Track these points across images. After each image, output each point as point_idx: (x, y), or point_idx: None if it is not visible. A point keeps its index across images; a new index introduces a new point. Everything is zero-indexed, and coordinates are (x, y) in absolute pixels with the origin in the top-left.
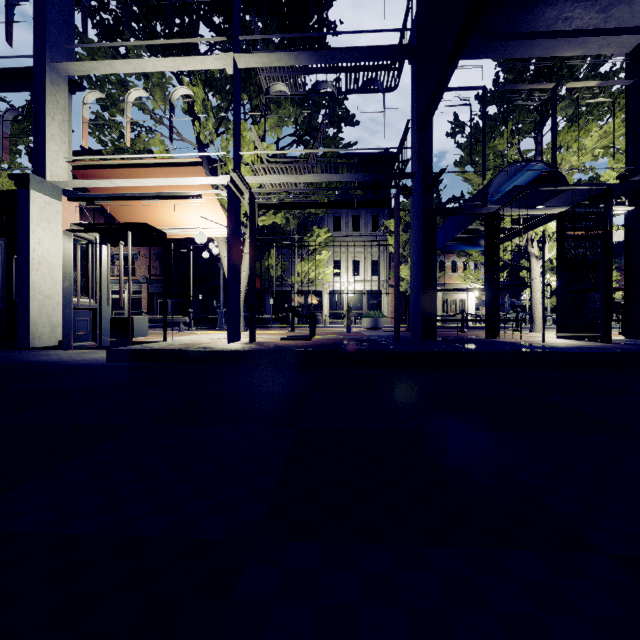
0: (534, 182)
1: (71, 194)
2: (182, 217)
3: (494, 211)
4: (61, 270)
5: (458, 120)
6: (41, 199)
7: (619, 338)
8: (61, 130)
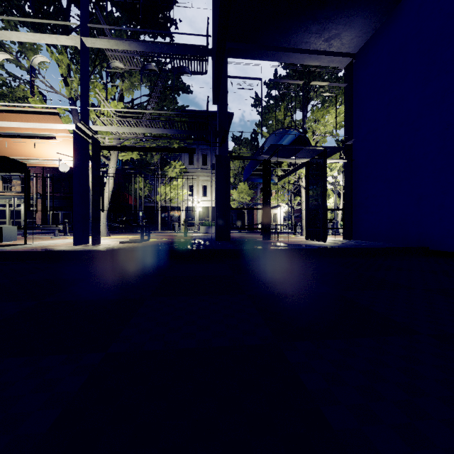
0: (295, 141)
1: None
2: (48, 151)
3: (267, 159)
4: None
5: (258, 96)
6: None
7: (340, 239)
8: None
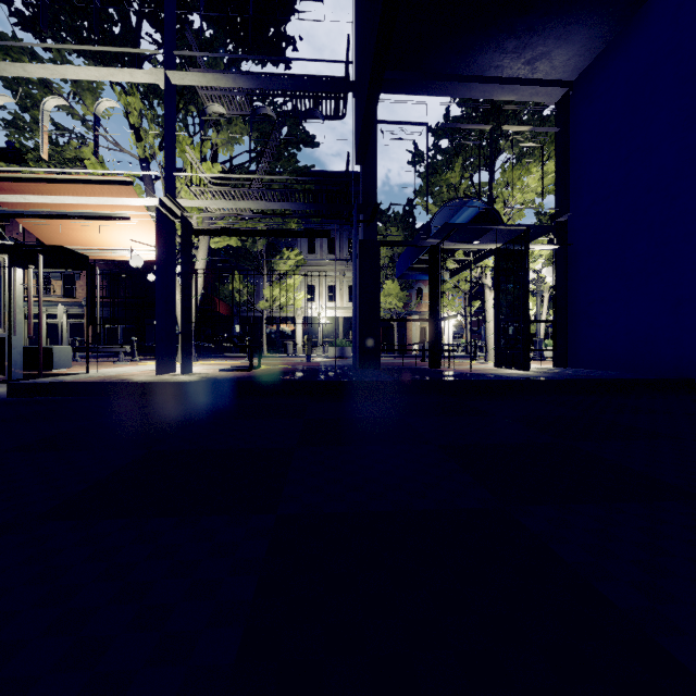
0: (478, 217)
1: None
2: (115, 237)
3: (436, 244)
4: None
5: (418, 149)
6: None
7: (549, 366)
8: None
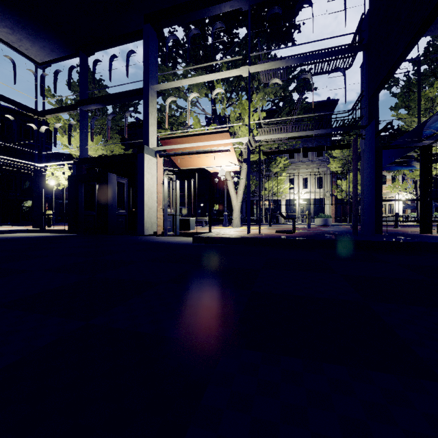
0: None
1: (162, 154)
2: (211, 161)
3: (428, 144)
4: (154, 194)
5: (393, 77)
6: (147, 157)
7: None
8: (154, 120)
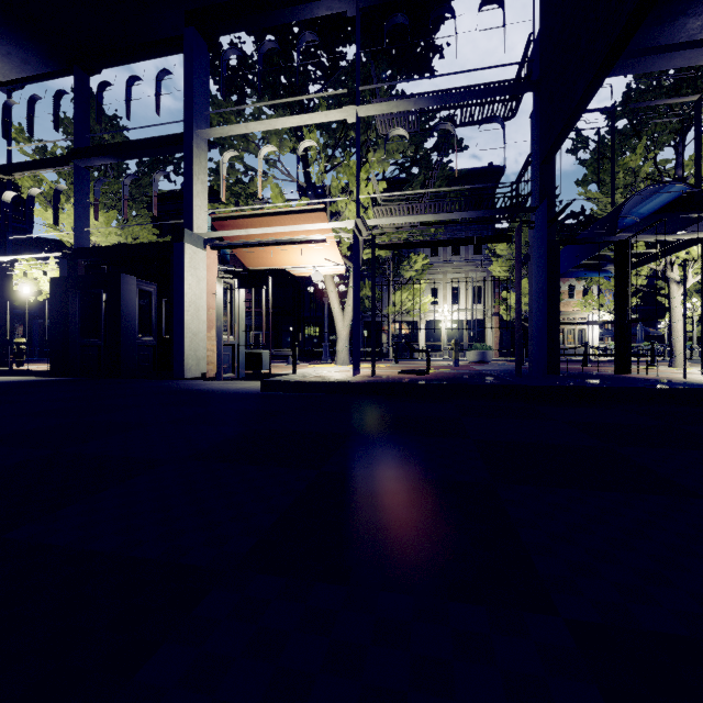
0: (674, 203)
1: (214, 244)
2: (300, 257)
3: (625, 239)
4: (203, 310)
5: (580, 135)
6: (190, 250)
7: None
8: (203, 187)
